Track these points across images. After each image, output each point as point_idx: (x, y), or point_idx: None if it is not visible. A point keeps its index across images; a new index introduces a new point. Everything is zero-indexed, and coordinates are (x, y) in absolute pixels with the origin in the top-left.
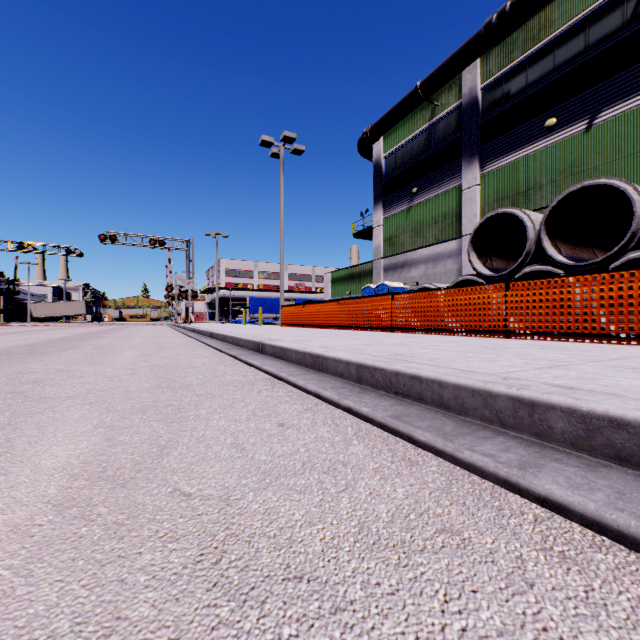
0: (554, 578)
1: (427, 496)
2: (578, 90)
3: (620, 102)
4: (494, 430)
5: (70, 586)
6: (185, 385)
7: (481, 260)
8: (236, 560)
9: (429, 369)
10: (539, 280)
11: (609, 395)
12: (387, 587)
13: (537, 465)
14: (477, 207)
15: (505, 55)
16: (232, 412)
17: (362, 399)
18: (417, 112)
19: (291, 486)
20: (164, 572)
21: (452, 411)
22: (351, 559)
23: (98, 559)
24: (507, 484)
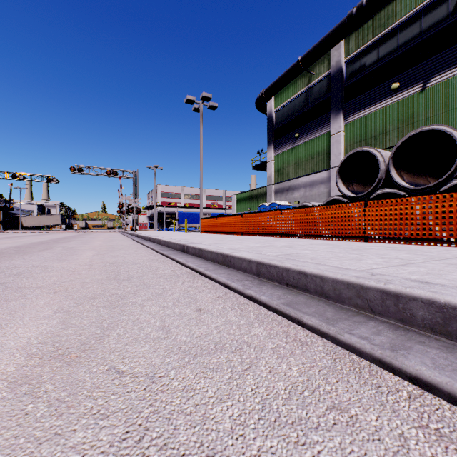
0: None
1: (317, 374)
2: (415, 62)
3: (446, 71)
4: (366, 316)
5: None
6: (127, 277)
7: (345, 185)
8: (156, 438)
9: (312, 266)
10: (389, 199)
11: None
12: None
13: (405, 347)
14: (342, 147)
15: (362, 37)
16: (161, 299)
17: (261, 289)
18: (298, 79)
19: (205, 364)
20: (93, 451)
21: (331, 299)
22: (256, 437)
23: (37, 437)
24: (382, 363)
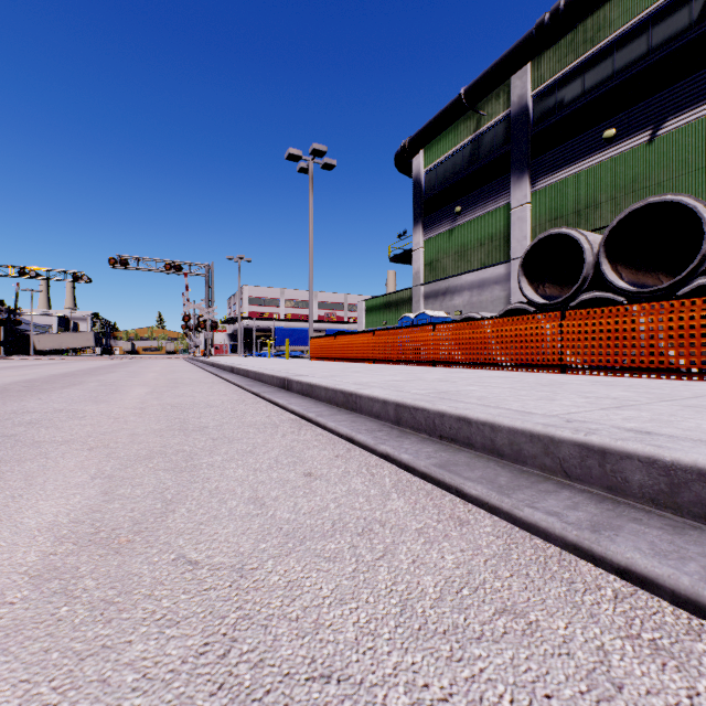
0: (647, 677)
1: (482, 565)
2: (640, 97)
3: (687, 111)
4: (557, 482)
5: (38, 689)
6: (199, 427)
7: (532, 286)
8: (249, 652)
9: (479, 410)
10: (599, 308)
11: (695, 442)
12: (438, 690)
13: (613, 526)
14: (527, 228)
15: (559, 59)
16: (252, 459)
17: (402, 444)
18: (461, 123)
19: (318, 552)
20: (158, 669)
21: (507, 459)
22: (392, 650)
23: (77, 650)
24: (578, 550)
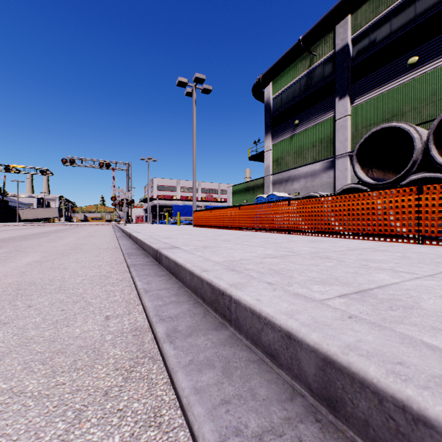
0: None
1: None
2: (438, 32)
3: None
4: None
5: None
6: None
7: (364, 171)
8: None
9: None
10: None
11: None
12: None
13: None
14: (348, 133)
15: (372, 10)
16: None
17: None
18: (298, 62)
19: None
20: None
21: None
22: None
23: None
24: None
